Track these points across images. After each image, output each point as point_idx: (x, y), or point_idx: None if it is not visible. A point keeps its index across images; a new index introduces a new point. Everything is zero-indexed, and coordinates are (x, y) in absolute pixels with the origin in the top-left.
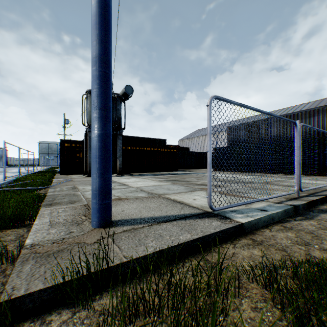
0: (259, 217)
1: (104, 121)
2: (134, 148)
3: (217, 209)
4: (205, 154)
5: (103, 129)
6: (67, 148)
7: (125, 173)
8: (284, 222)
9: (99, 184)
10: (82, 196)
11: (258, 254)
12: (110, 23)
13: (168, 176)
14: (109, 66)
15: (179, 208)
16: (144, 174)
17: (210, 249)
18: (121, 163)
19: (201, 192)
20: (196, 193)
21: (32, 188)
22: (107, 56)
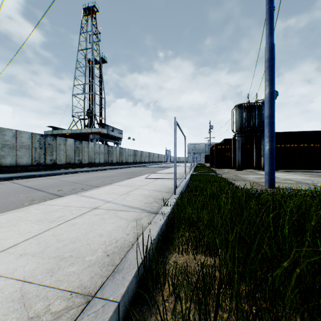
0: None
1: (271, 142)
2: (278, 146)
3: None
4: None
5: (271, 145)
6: (219, 150)
7: None
8: None
9: (269, 169)
10: (247, 179)
11: None
12: (274, 97)
13: None
14: (273, 117)
15: None
16: (290, 171)
17: None
18: None
19: None
20: None
21: (213, 174)
22: (272, 113)
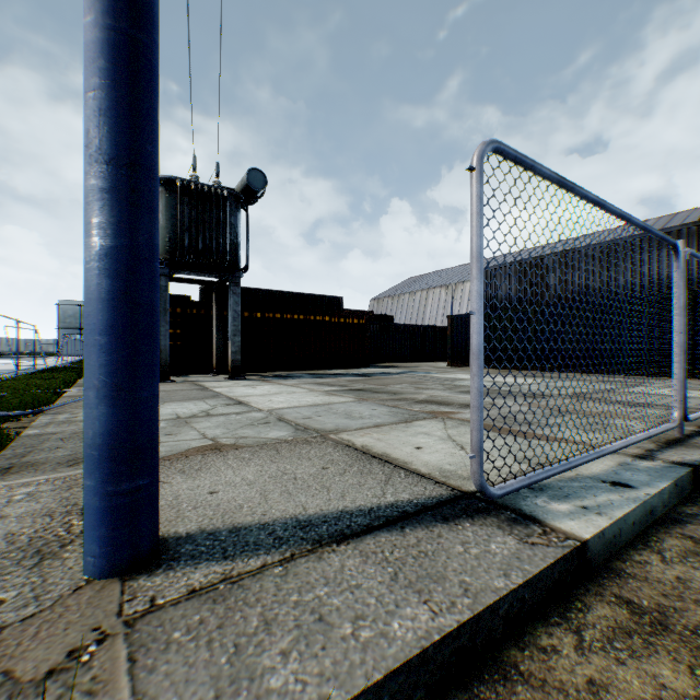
0: (623, 514)
1: (128, 204)
2: (270, 315)
3: (499, 492)
4: (429, 329)
5: (122, 230)
6: None
7: (250, 372)
8: (683, 519)
9: (107, 425)
10: None
11: (681, 689)
12: None
13: (348, 380)
14: (147, 18)
15: (380, 480)
16: (292, 376)
17: (499, 662)
18: (238, 349)
19: (431, 423)
20: (421, 427)
21: None
22: None
